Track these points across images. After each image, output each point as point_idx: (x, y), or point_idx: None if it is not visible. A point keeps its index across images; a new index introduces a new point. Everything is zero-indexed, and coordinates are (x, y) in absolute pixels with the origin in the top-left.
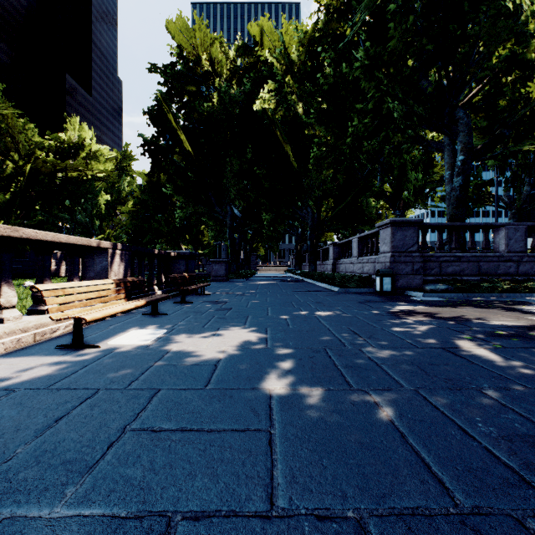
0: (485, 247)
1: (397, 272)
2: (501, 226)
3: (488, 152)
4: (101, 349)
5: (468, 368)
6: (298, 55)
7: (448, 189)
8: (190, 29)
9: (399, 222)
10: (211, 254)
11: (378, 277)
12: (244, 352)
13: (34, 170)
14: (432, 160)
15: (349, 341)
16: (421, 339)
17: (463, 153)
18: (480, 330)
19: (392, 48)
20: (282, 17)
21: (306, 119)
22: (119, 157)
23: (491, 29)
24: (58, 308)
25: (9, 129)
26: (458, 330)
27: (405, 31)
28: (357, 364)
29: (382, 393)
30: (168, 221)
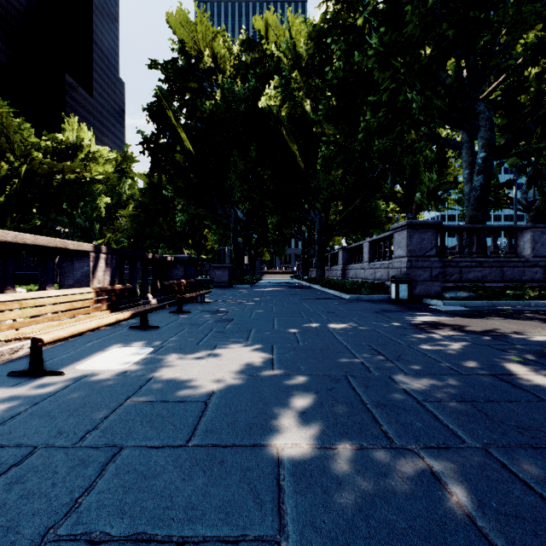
0: (508, 251)
1: (414, 278)
2: (526, 229)
3: (511, 149)
4: (65, 377)
5: (540, 407)
6: (306, 48)
7: (467, 189)
8: (191, 23)
9: (416, 224)
10: (215, 259)
11: (393, 284)
12: (244, 381)
13: (30, 171)
14: (446, 161)
15: (374, 364)
16: (462, 362)
17: (484, 150)
18: (527, 348)
19: (409, 34)
20: (288, 10)
21: (314, 116)
22: (119, 159)
23: (517, 14)
24: (11, 326)
25: (4, 128)
26: (501, 348)
27: (423, 15)
28: (391, 400)
29: (438, 454)
30: (170, 224)
